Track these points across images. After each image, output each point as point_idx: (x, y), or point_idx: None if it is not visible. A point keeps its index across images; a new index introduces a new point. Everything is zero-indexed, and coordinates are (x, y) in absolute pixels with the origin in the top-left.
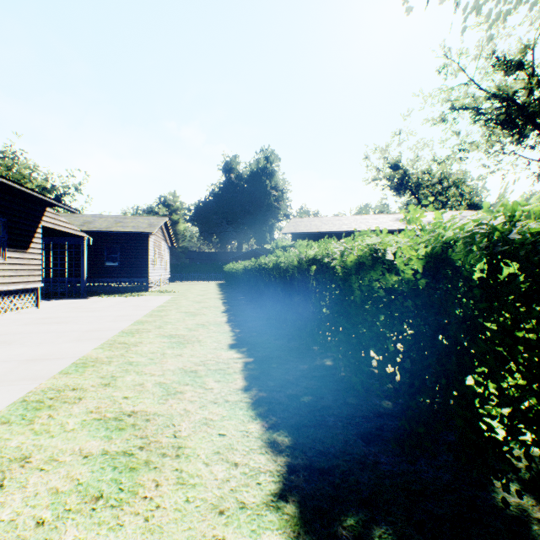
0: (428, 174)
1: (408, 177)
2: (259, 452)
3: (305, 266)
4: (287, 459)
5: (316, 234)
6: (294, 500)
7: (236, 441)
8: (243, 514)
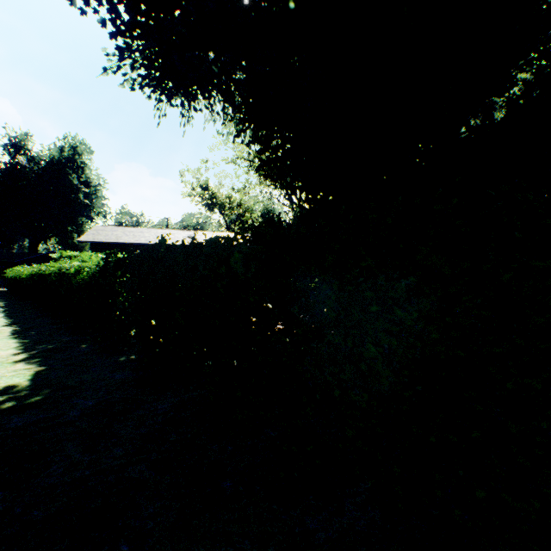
0: (229, 199)
1: (216, 199)
2: (13, 344)
3: (62, 273)
4: (26, 343)
5: (117, 243)
6: (25, 346)
7: (2, 344)
8: (2, 350)
